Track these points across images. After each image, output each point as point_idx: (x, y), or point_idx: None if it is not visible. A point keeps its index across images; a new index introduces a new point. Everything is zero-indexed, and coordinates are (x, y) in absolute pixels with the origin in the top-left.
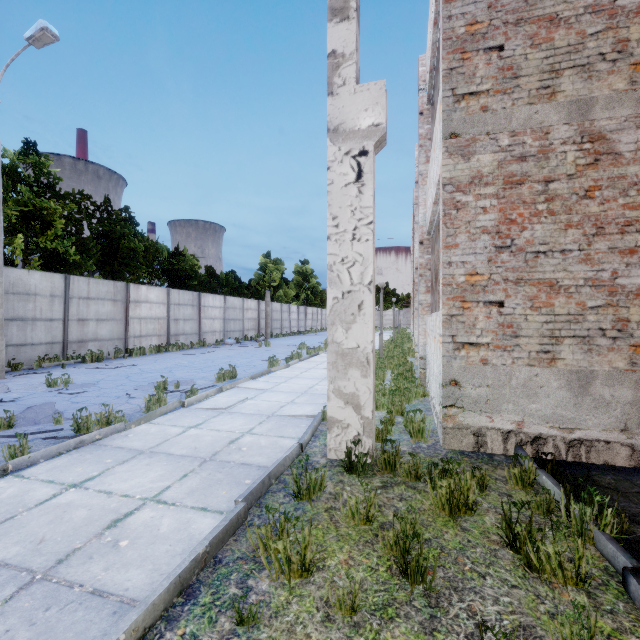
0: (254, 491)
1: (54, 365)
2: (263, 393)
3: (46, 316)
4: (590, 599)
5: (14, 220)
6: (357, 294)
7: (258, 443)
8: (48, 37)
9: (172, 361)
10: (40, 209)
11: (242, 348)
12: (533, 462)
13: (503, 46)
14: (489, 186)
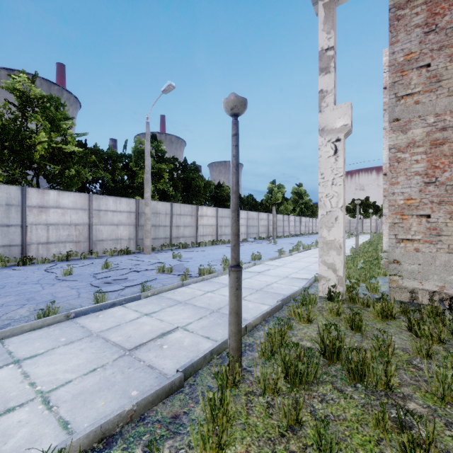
0: (284, 299)
1: (167, 249)
2: (278, 267)
3: (163, 224)
4: (444, 348)
5: None
6: (334, 212)
7: (281, 287)
8: (171, 88)
9: (222, 250)
10: (158, 169)
11: (259, 244)
12: (440, 303)
13: (430, 64)
14: (420, 147)
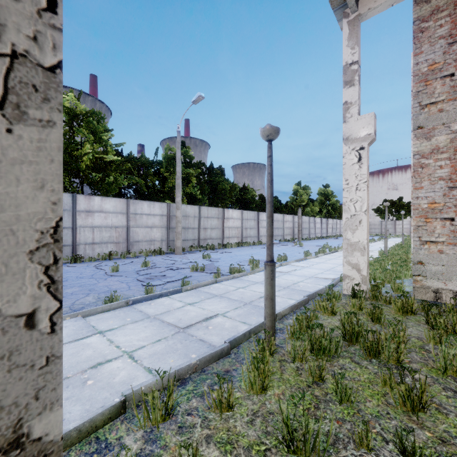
0: (310, 295)
1: (195, 250)
2: (304, 268)
3: (192, 226)
4: None
5: None
6: (358, 216)
7: (307, 285)
8: (200, 99)
9: (248, 251)
10: (186, 174)
11: (284, 246)
12: None
13: (453, 73)
14: (444, 153)
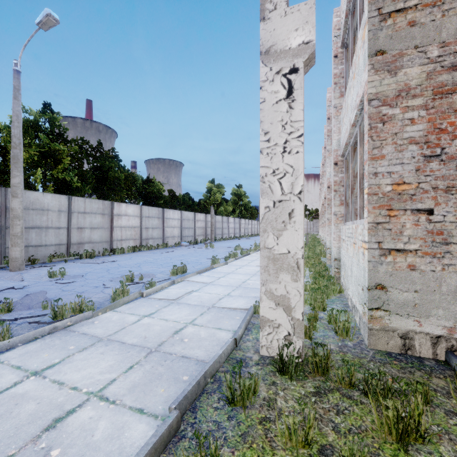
0: (189, 394)
1: (60, 260)
2: (206, 286)
3: (55, 225)
4: None
5: (35, 158)
6: (288, 203)
7: (198, 334)
8: (51, 21)
9: (142, 258)
10: (53, 150)
11: (193, 249)
12: None
13: None
14: (417, 98)
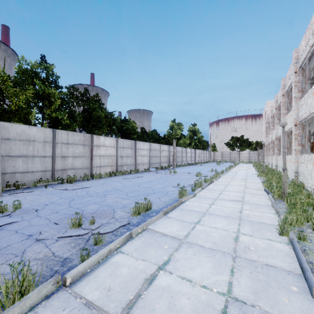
0: None
1: (44, 185)
2: (178, 249)
3: (41, 154)
4: None
5: (30, 98)
6: None
7: None
8: None
9: (113, 184)
10: (47, 94)
11: (159, 174)
12: None
13: None
14: None
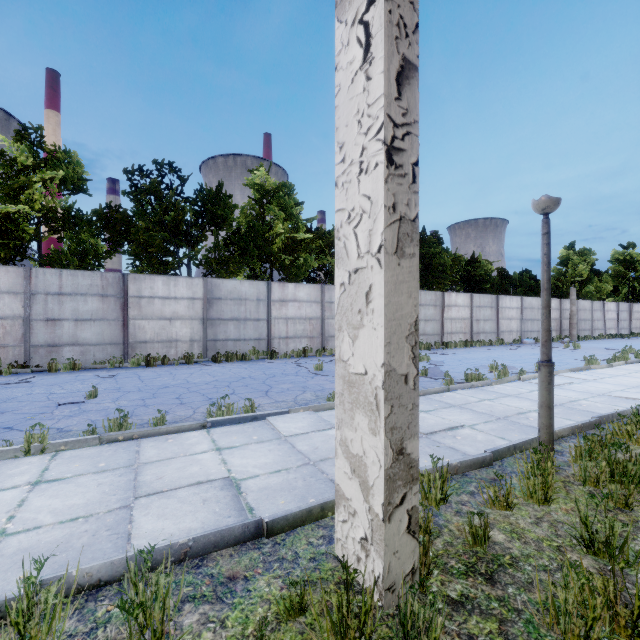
0: (602, 417)
1: None
2: (587, 382)
3: None
4: None
5: None
6: None
7: (594, 405)
8: None
9: (483, 353)
10: None
11: None
12: None
13: None
14: None
